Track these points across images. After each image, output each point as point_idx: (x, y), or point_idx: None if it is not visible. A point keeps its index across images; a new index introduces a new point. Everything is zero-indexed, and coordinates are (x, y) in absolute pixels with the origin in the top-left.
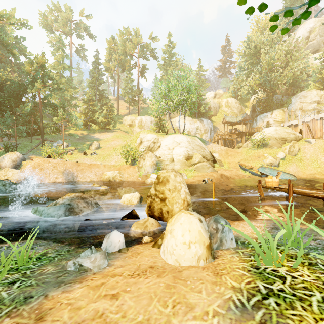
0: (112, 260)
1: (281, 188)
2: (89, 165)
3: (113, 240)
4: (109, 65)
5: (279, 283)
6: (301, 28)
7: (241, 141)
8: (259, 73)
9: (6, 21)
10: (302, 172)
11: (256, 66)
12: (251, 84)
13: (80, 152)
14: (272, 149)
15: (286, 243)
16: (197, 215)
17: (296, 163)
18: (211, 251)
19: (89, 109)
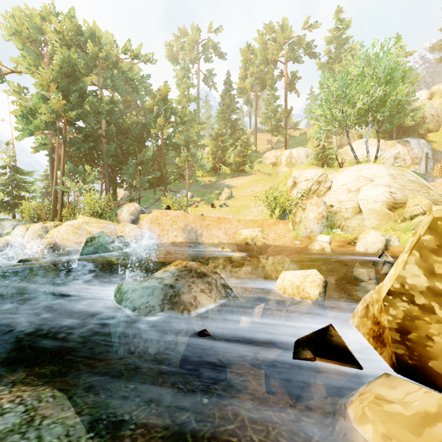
0: None
1: None
2: (218, 219)
3: None
4: (243, 84)
5: None
6: None
7: None
8: None
9: (130, 55)
10: None
11: None
12: None
13: (207, 204)
14: None
15: None
16: None
17: None
18: None
19: (218, 148)
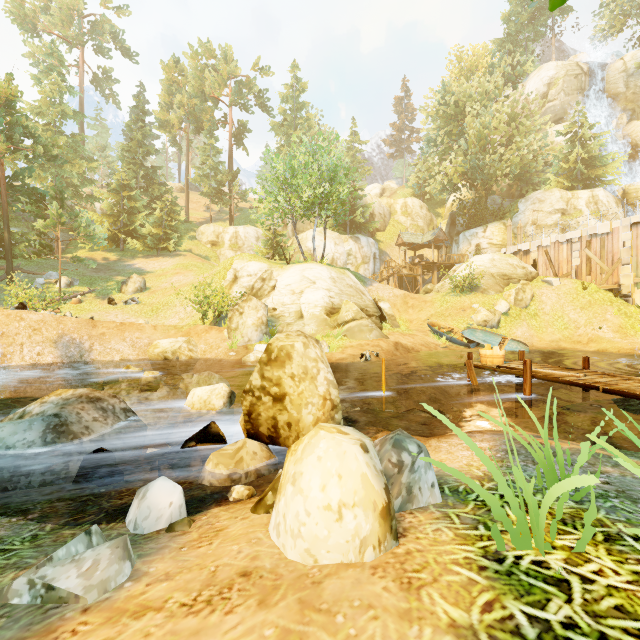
0: (146, 560)
1: (509, 368)
2: (120, 325)
3: (155, 503)
4: (167, 115)
5: (558, 601)
6: (535, 76)
7: (430, 280)
8: (463, 153)
9: None
10: (538, 338)
11: (458, 139)
12: (449, 173)
13: (101, 298)
14: (486, 295)
15: (544, 487)
16: (357, 435)
17: (529, 321)
18: (392, 521)
19: (122, 207)
